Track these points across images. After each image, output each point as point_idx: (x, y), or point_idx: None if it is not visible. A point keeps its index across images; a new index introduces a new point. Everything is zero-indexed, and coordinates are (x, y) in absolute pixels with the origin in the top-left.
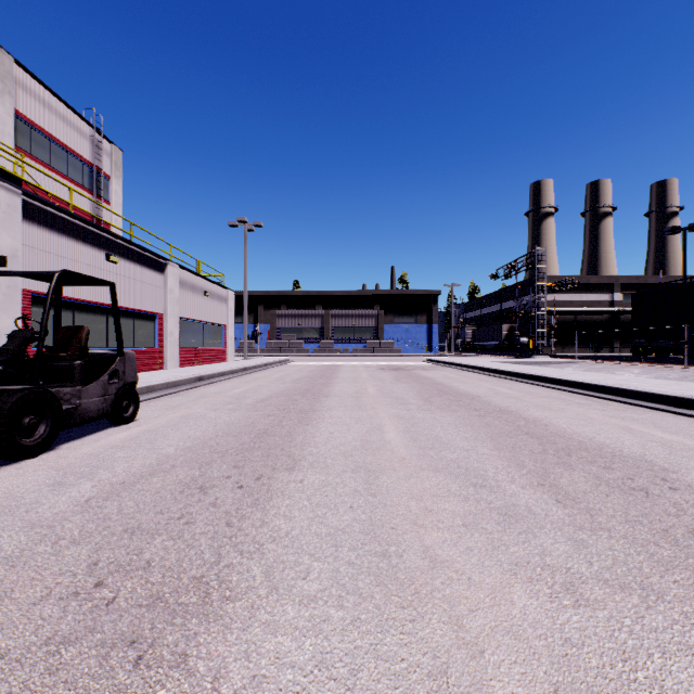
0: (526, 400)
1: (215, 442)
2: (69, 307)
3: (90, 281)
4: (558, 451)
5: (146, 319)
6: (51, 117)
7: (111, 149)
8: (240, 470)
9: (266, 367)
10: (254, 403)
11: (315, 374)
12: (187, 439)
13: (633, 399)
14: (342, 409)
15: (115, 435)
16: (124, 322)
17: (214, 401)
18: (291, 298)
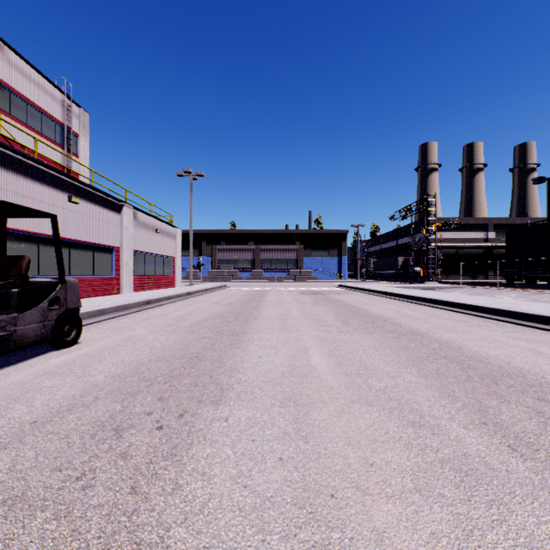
0: (432, 322)
1: (146, 368)
2: (35, 241)
3: (30, 212)
4: (484, 378)
5: (105, 251)
6: (28, 84)
7: (79, 112)
8: (164, 403)
9: (206, 291)
10: (191, 325)
11: (247, 298)
12: (120, 364)
13: (527, 321)
14: (269, 331)
15: (52, 359)
16: (84, 254)
17: (156, 323)
18: (228, 236)
